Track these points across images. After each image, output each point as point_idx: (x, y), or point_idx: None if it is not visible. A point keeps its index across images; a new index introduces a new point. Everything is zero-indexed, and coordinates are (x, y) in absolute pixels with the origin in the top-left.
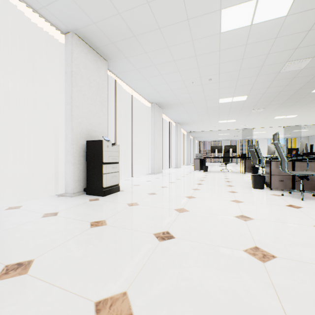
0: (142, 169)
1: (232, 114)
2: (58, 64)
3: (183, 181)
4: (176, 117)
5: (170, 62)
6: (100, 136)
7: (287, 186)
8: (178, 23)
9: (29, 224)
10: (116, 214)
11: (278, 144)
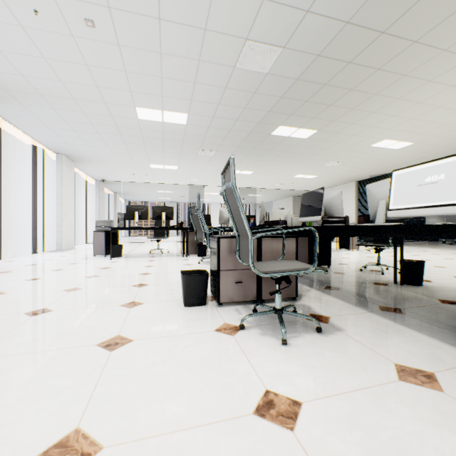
0: None
1: (169, 153)
2: None
3: None
4: (51, 139)
5: None
6: None
7: (249, 292)
8: None
9: None
10: None
11: (234, 193)
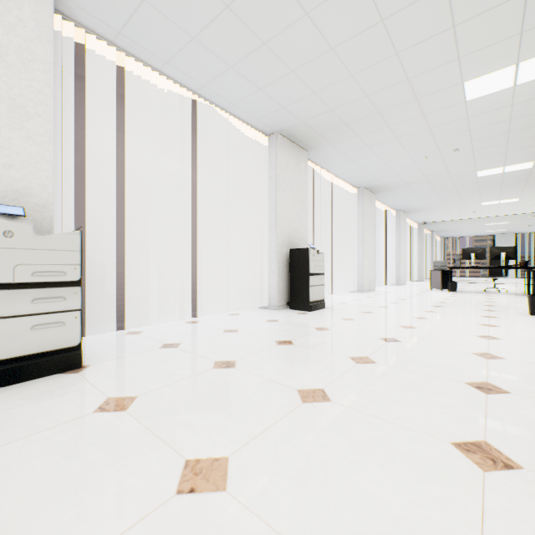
0: (344, 285)
1: (507, 190)
2: (261, 168)
3: (410, 302)
4: (397, 203)
5: (391, 140)
6: (300, 242)
7: None
8: (404, 104)
9: (262, 325)
10: (335, 325)
11: None
